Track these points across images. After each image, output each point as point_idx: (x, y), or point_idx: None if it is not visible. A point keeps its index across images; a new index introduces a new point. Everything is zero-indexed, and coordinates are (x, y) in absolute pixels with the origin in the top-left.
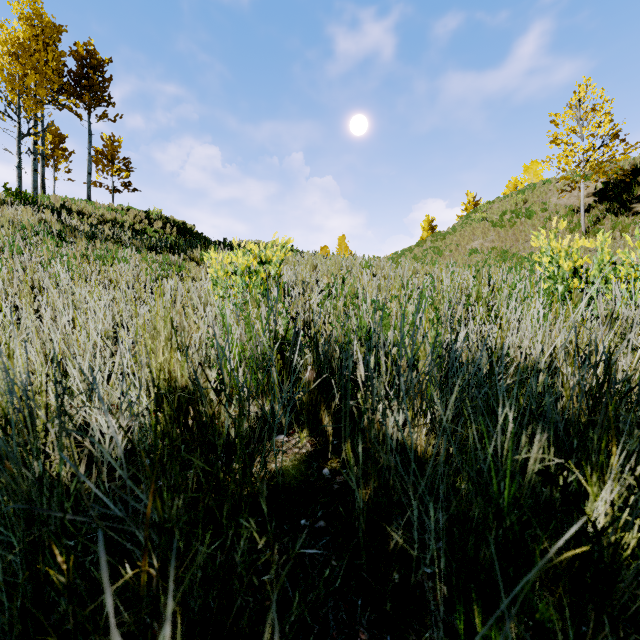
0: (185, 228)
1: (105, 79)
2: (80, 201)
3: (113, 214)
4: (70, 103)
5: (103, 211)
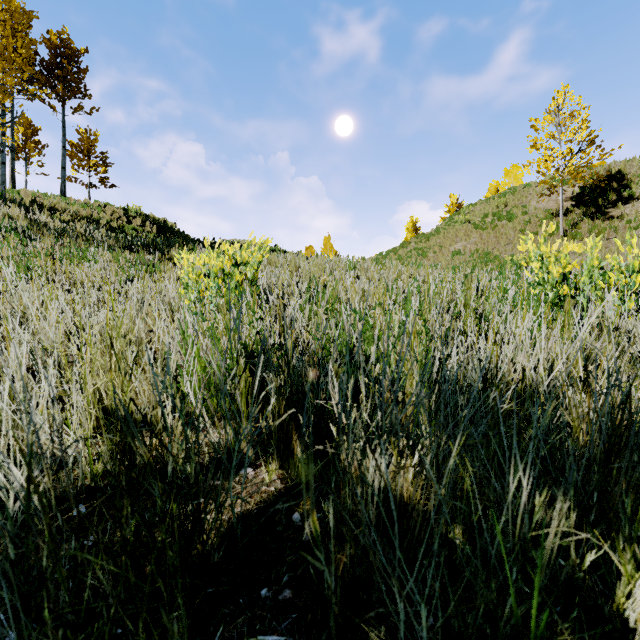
0: (166, 226)
1: (80, 70)
2: (53, 196)
3: (88, 211)
4: (41, 93)
5: (78, 207)
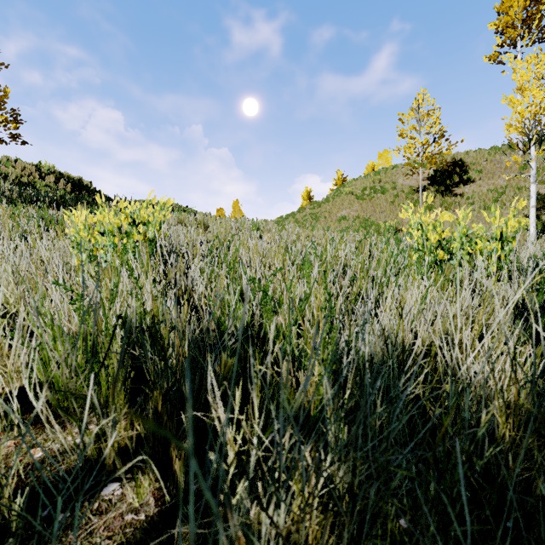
0: (81, 184)
1: None
2: None
3: None
4: None
5: None
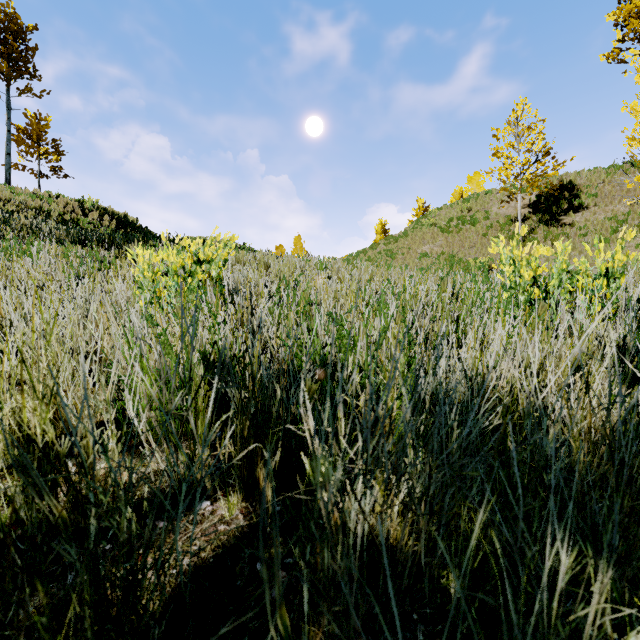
0: (126, 221)
1: (28, 48)
2: None
3: (37, 201)
4: None
5: (25, 197)
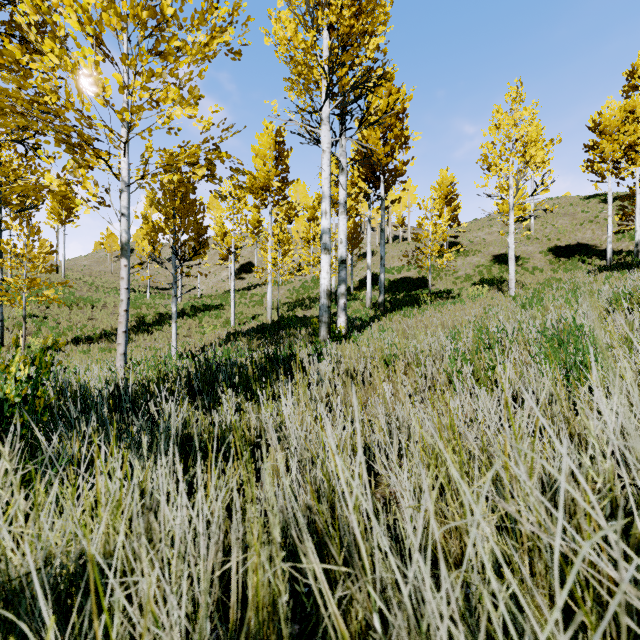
0: None
1: None
2: None
3: None
4: None
5: None
